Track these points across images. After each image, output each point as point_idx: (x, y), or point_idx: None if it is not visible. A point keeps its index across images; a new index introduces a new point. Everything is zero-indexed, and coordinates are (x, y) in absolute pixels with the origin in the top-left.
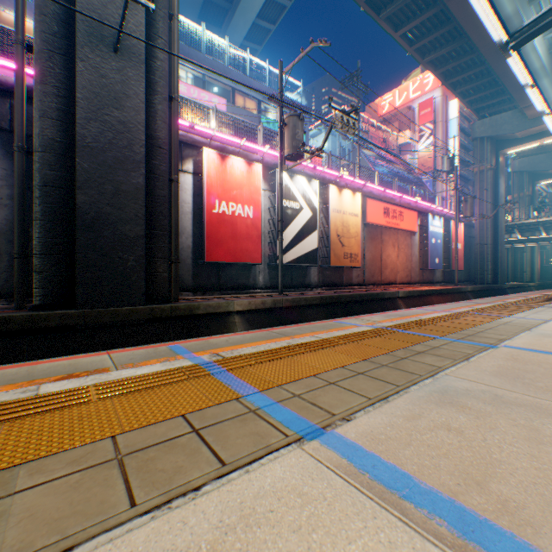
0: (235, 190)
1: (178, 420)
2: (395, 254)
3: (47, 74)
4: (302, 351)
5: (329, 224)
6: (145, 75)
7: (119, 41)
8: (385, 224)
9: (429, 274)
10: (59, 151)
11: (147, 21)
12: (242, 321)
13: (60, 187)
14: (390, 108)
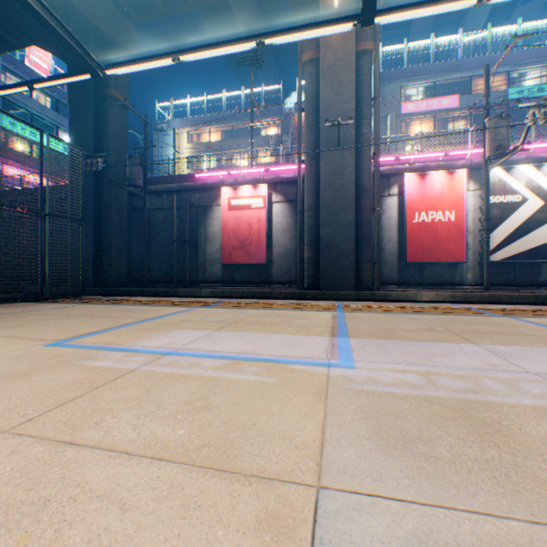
0: (434, 200)
1: (316, 309)
2: None
3: (308, 173)
4: (381, 307)
5: None
6: (354, 151)
7: (338, 142)
8: None
9: None
10: (313, 210)
11: (356, 115)
12: None
13: (314, 228)
14: None
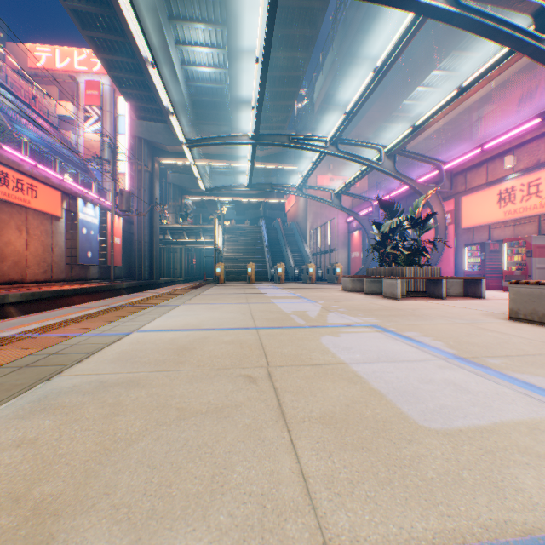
0: None
1: None
2: (25, 242)
3: None
4: None
5: None
6: None
7: None
8: (4, 196)
9: (84, 270)
10: None
11: None
12: None
13: None
14: (49, 65)
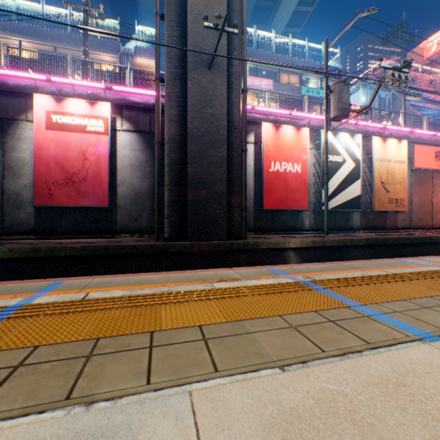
0: (286, 152)
1: (313, 313)
2: None
3: (172, 94)
4: (380, 281)
5: (372, 173)
6: (226, 80)
7: (212, 62)
8: (437, 168)
9: None
10: (178, 141)
11: (227, 41)
12: (295, 256)
13: (178, 164)
14: (438, 47)
